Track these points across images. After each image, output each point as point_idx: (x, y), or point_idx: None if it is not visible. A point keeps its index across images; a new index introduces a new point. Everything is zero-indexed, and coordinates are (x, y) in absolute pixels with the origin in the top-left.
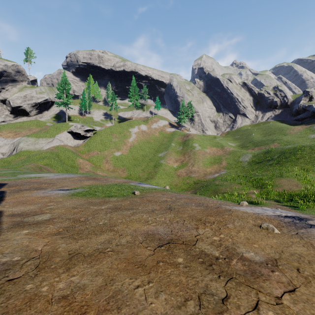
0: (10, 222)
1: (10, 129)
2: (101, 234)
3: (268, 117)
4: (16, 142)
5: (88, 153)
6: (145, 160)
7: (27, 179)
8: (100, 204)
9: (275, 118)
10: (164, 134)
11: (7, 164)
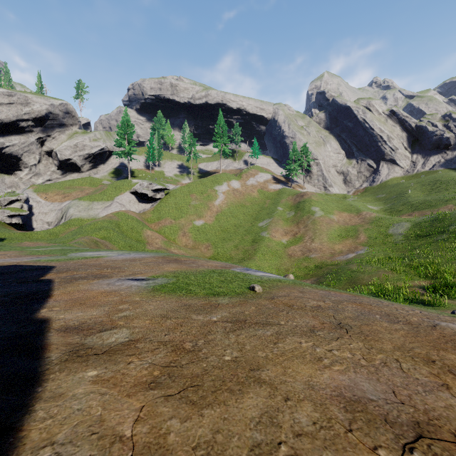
0: (63, 346)
1: (57, 190)
2: (242, 390)
3: (434, 163)
4: (65, 208)
5: (159, 222)
6: (239, 232)
7: (82, 261)
8: (206, 311)
9: (446, 165)
10: (266, 193)
11: (54, 237)
